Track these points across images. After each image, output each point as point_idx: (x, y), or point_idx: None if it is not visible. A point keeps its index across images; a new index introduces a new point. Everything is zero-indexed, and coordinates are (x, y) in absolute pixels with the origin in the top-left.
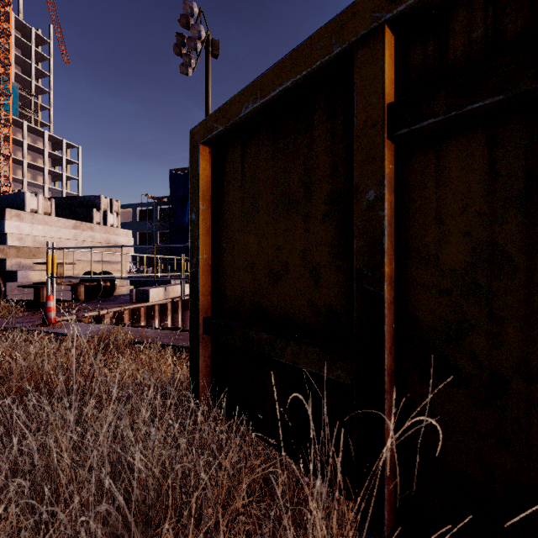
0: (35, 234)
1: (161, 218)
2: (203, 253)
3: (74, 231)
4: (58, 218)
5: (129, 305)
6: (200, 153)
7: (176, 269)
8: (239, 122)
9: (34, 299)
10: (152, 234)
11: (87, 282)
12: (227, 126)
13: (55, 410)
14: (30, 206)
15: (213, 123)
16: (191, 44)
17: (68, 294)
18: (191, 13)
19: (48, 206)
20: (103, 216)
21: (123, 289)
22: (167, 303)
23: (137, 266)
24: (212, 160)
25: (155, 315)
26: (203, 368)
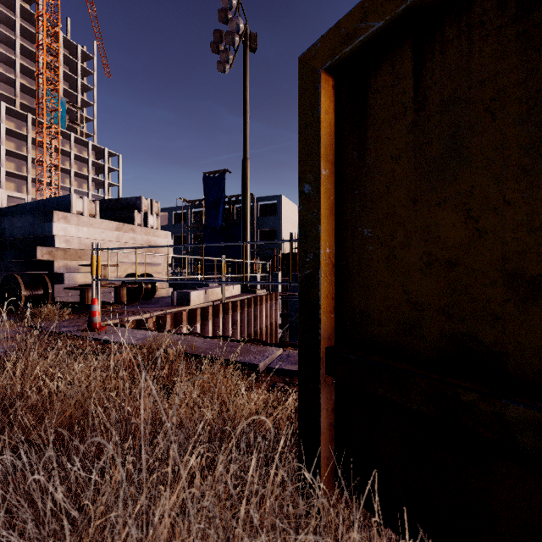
0: (81, 236)
1: (195, 221)
2: (325, 245)
3: (117, 233)
4: (102, 220)
5: (171, 309)
6: (321, 85)
7: (210, 271)
8: (423, 0)
9: (79, 301)
10: (187, 236)
11: (129, 284)
12: (393, 16)
13: (107, 480)
14: (76, 208)
15: (358, 24)
16: (229, 39)
17: (111, 296)
18: (229, 6)
19: (92, 208)
20: (144, 217)
21: (163, 291)
22: (208, 307)
23: (172, 268)
24: (337, 98)
25: (196, 319)
26: (324, 429)
